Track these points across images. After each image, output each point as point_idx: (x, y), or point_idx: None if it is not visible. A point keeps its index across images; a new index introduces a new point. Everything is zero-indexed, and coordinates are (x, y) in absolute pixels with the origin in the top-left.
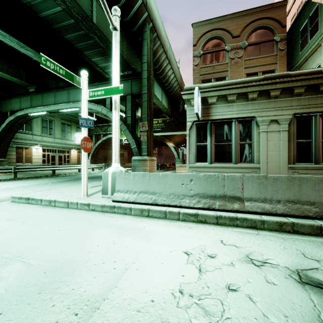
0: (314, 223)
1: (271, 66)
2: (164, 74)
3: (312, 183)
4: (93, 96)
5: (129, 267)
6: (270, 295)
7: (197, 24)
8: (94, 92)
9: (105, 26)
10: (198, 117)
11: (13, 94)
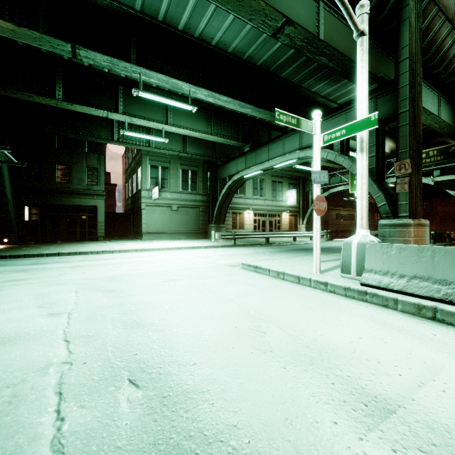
0: None
1: None
2: (445, 63)
3: None
4: (328, 141)
5: (426, 383)
6: None
7: None
8: (330, 134)
9: (336, 36)
10: None
11: (231, 158)
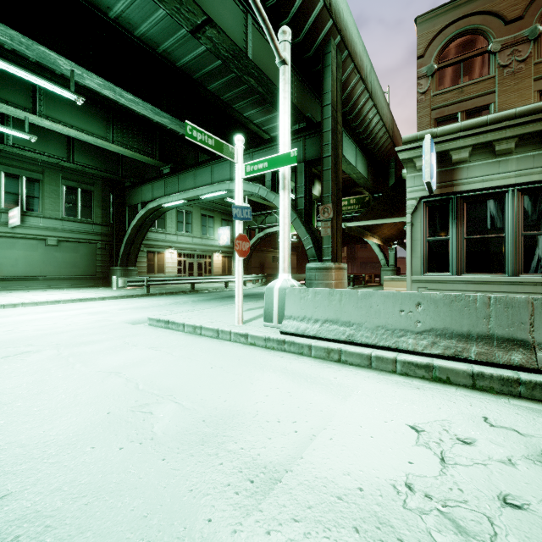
0: None
1: None
2: (360, 119)
3: None
4: (251, 172)
5: (318, 434)
6: None
7: (425, 16)
8: (253, 165)
9: (265, 59)
10: (429, 190)
11: (144, 180)
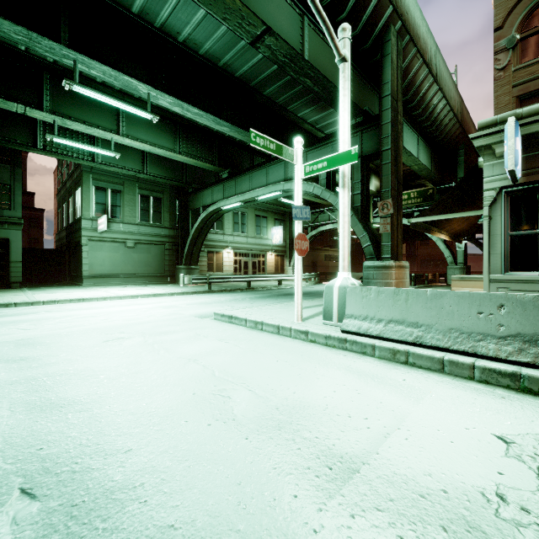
0: None
1: None
2: (423, 106)
3: None
4: (310, 172)
5: (391, 432)
6: None
7: None
8: (312, 165)
9: (321, 58)
10: (513, 179)
11: (205, 185)
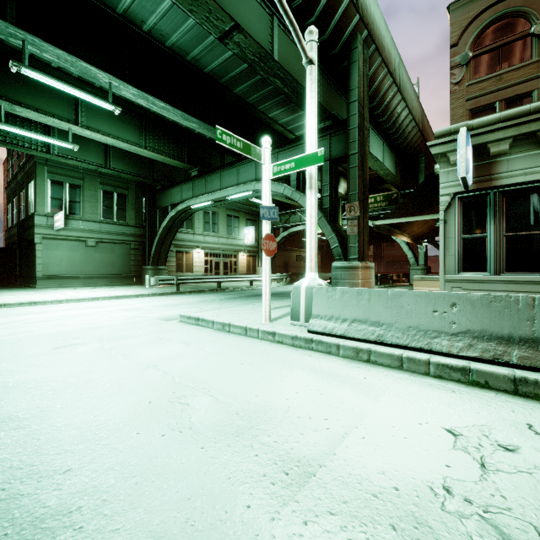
0: None
1: None
2: (388, 114)
3: None
4: (278, 173)
5: (349, 432)
6: None
7: (459, 3)
8: (280, 166)
9: (291, 60)
10: (465, 186)
11: (174, 182)
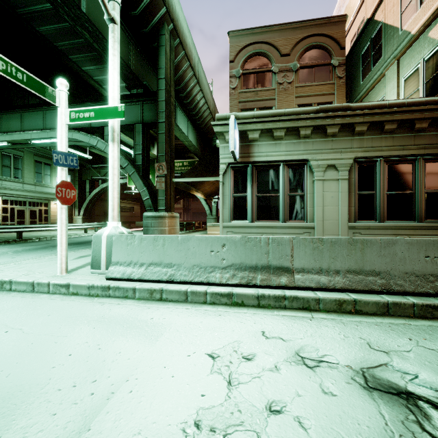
0: (380, 300)
1: (328, 97)
2: (190, 99)
3: (377, 247)
4: (76, 119)
5: (117, 389)
6: (328, 414)
7: (235, 33)
8: (78, 112)
9: (102, 19)
10: (234, 158)
11: None
